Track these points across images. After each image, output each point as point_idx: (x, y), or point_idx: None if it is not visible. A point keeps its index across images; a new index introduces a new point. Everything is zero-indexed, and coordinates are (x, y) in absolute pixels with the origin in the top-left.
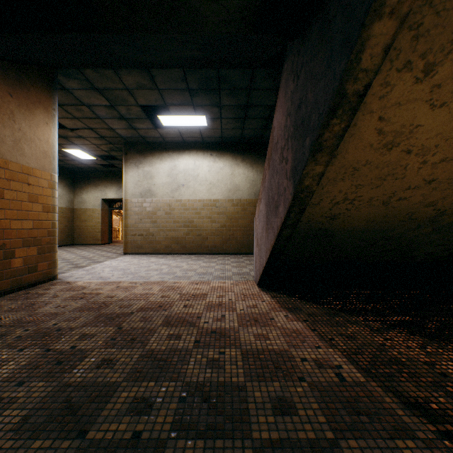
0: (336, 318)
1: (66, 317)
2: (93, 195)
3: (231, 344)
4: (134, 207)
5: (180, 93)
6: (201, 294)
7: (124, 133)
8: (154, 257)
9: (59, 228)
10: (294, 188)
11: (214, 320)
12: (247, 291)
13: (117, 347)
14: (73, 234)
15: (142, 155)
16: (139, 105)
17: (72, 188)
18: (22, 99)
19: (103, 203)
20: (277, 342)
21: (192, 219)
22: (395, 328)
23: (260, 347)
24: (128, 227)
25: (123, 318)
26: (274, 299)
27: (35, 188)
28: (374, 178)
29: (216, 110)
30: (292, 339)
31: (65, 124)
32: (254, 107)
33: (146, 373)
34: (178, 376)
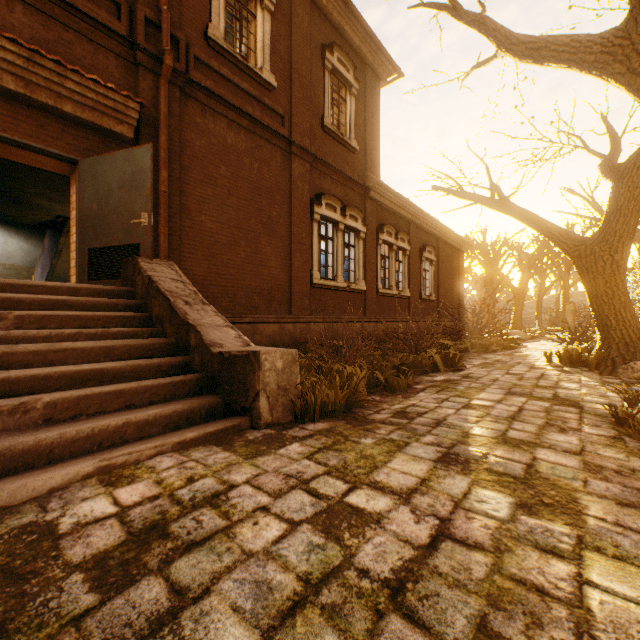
0: None
1: None
2: None
3: None
4: None
5: None
6: None
7: None
8: None
9: None
10: (51, 264)
11: None
12: None
13: None
14: None
15: None
16: None
17: None
18: None
19: None
20: None
21: None
22: None
23: None
24: None
25: None
26: None
27: None
28: None
29: None
30: None
31: None
32: None
33: None
34: None
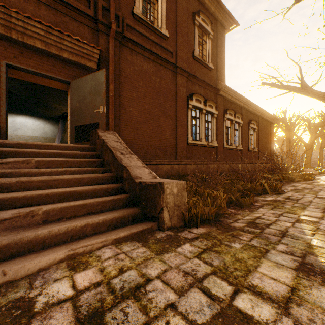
0: None
1: None
2: None
3: None
4: None
5: None
6: None
7: None
8: None
9: None
10: (62, 136)
11: None
12: None
13: None
14: None
15: None
16: None
17: None
18: None
19: None
20: None
21: None
22: None
23: None
24: None
25: None
26: None
27: None
28: None
29: None
30: None
31: None
32: None
33: None
34: None
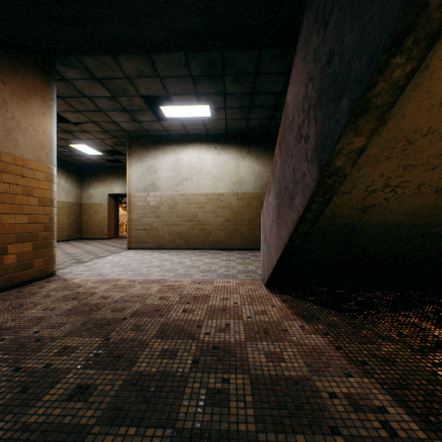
0: (363, 330)
1: (51, 323)
2: (100, 190)
3: (237, 367)
4: (138, 201)
5: (183, 81)
6: (203, 296)
7: (127, 126)
8: (157, 252)
9: (67, 222)
10: (319, 171)
11: (217, 330)
12: (254, 293)
13: (99, 367)
14: (81, 228)
15: (146, 149)
16: (141, 96)
17: (80, 183)
18: (15, 87)
19: (110, 198)
20: (295, 365)
21: (195, 214)
22: (441, 348)
23: (274, 373)
24: (132, 222)
25: (113, 325)
26: (285, 304)
27: (30, 181)
28: (433, 155)
29: (220, 98)
30: (313, 361)
31: (68, 118)
32: (260, 95)
33: (127, 411)
34: (167, 419)
